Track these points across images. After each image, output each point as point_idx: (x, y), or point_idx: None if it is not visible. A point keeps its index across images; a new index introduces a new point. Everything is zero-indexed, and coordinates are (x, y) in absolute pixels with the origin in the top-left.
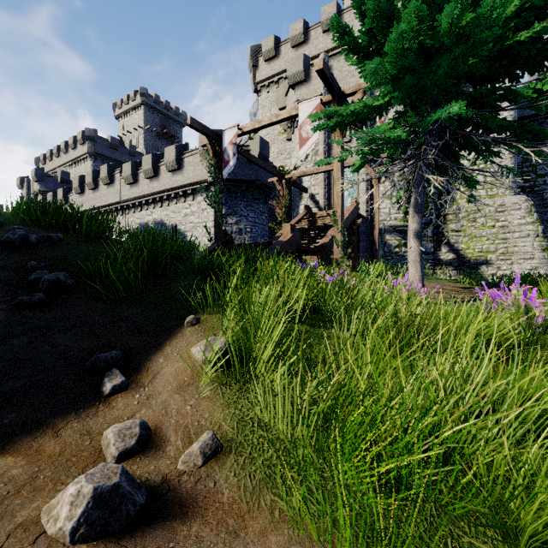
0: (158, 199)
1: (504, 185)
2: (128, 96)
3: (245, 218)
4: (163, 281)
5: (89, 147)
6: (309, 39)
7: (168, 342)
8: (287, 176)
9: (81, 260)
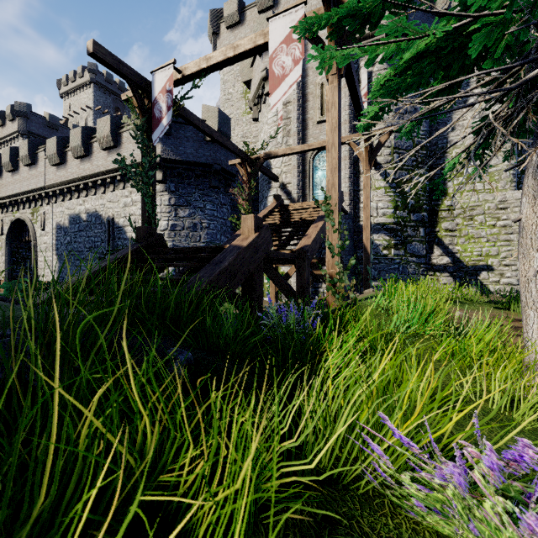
0: (91, 185)
1: (504, 178)
2: (75, 72)
3: (200, 211)
4: None
5: (20, 124)
6: (279, 4)
7: None
8: (252, 158)
9: None
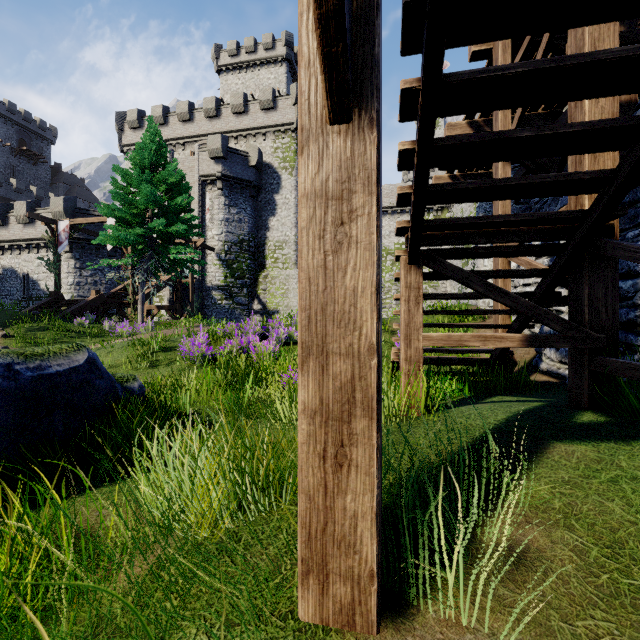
0: (8, 248)
1: (292, 261)
2: None
3: (100, 272)
4: None
5: None
6: (169, 123)
7: None
8: None
9: None
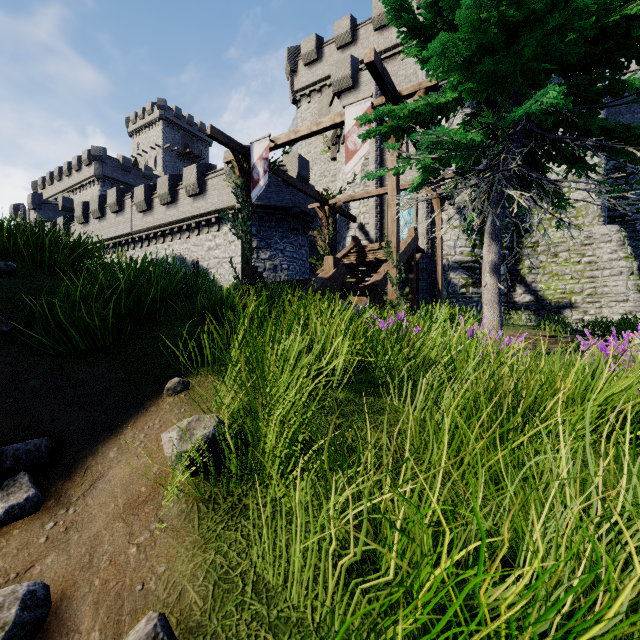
0: (177, 230)
1: (592, 213)
2: (144, 109)
3: (281, 253)
4: (150, 327)
5: (96, 169)
6: (358, 39)
7: (131, 422)
8: (331, 202)
9: (35, 298)
